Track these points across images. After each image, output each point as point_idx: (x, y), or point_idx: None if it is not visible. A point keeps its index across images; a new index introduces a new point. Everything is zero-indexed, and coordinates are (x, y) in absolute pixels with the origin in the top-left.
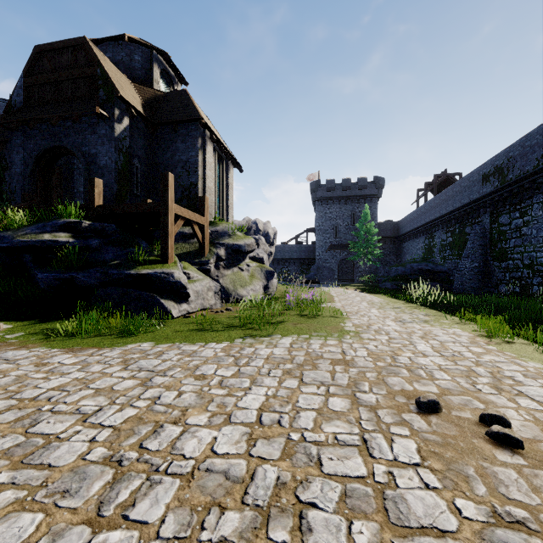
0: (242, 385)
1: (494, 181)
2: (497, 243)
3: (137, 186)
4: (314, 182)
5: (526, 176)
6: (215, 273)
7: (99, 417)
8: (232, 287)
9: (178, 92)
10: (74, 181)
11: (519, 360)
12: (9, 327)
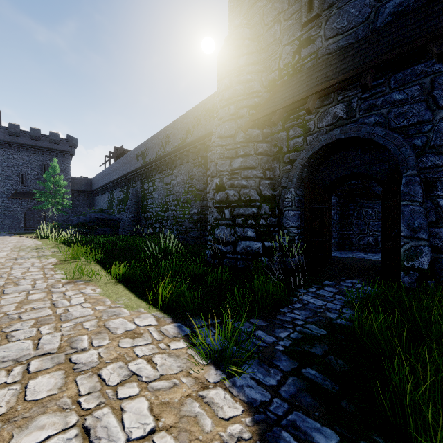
0: None
1: (141, 160)
2: (143, 201)
3: None
4: None
5: (153, 161)
6: None
7: None
8: None
9: None
10: None
11: (54, 271)
12: None
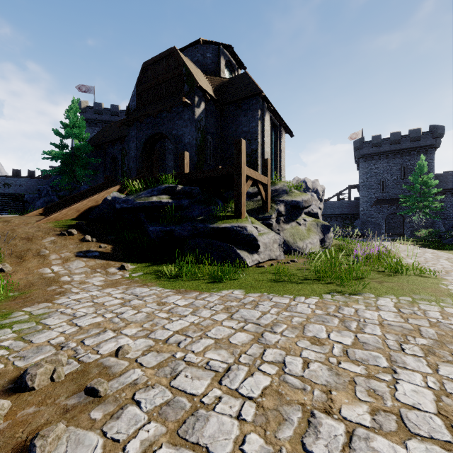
0: (378, 363)
1: None
2: None
3: (209, 157)
4: (358, 140)
5: None
6: (276, 227)
7: (232, 379)
8: (291, 240)
9: (240, 75)
10: (165, 158)
11: None
12: (133, 267)
